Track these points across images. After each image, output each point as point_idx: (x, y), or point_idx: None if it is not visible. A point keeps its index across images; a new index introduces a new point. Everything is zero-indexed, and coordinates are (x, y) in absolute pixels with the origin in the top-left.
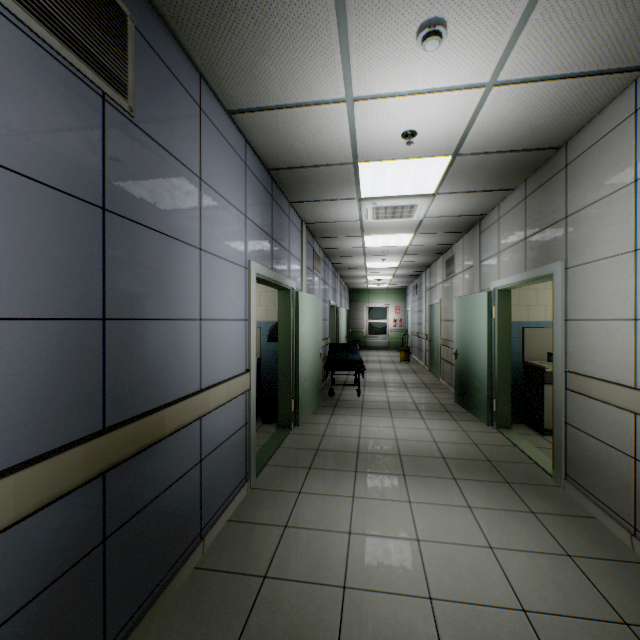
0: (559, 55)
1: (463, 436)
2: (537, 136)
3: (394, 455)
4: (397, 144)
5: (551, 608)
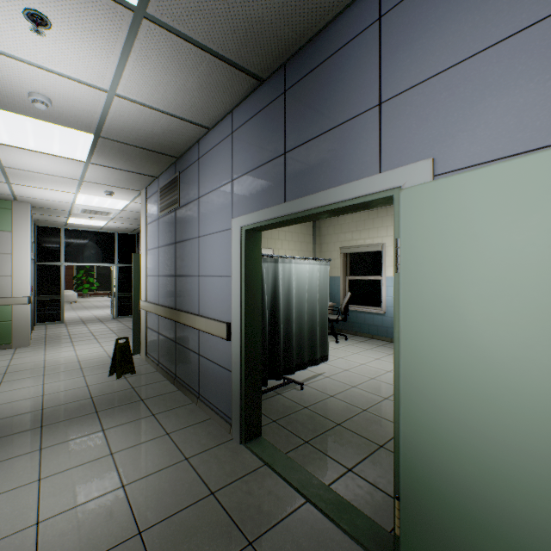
0: None
1: None
2: None
3: None
4: (57, 9)
5: None
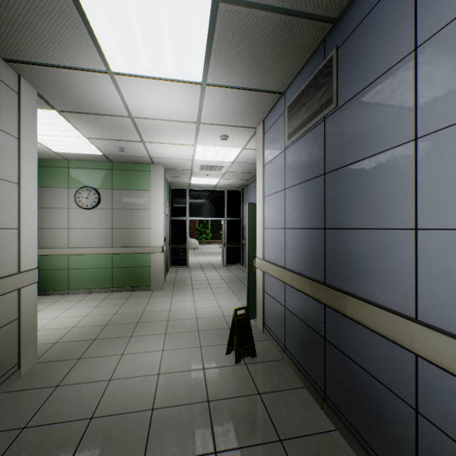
0: None
1: None
2: None
3: None
4: None
5: None
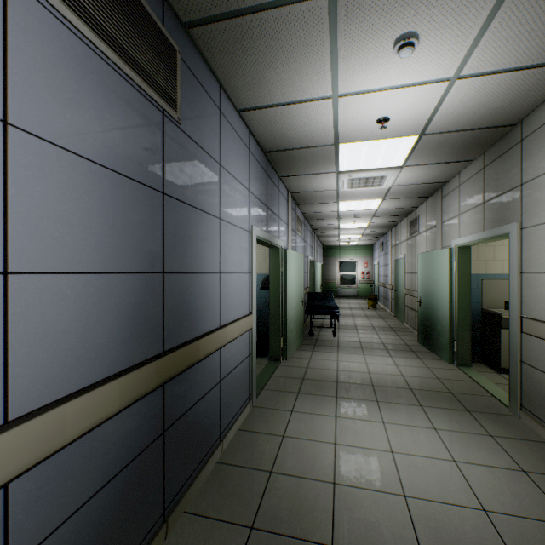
0: (515, 52)
1: (427, 372)
2: (495, 116)
3: (368, 385)
4: (372, 128)
5: (508, 510)
